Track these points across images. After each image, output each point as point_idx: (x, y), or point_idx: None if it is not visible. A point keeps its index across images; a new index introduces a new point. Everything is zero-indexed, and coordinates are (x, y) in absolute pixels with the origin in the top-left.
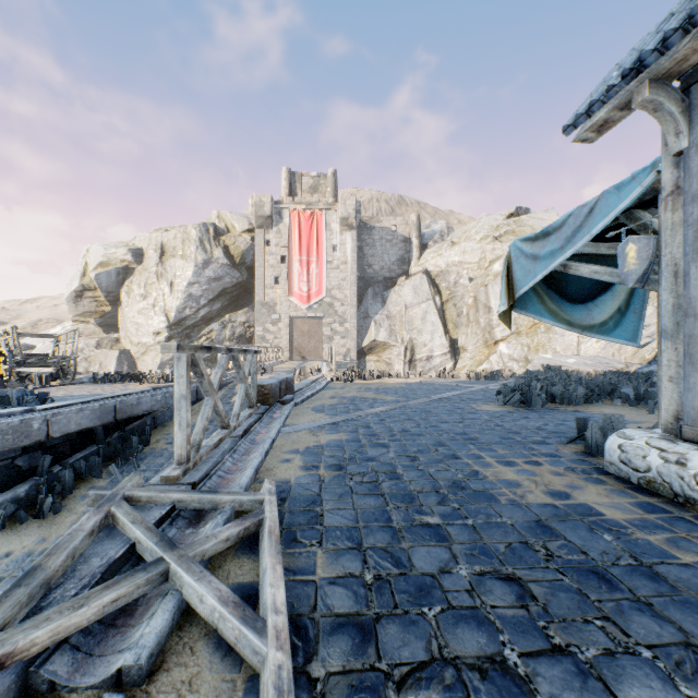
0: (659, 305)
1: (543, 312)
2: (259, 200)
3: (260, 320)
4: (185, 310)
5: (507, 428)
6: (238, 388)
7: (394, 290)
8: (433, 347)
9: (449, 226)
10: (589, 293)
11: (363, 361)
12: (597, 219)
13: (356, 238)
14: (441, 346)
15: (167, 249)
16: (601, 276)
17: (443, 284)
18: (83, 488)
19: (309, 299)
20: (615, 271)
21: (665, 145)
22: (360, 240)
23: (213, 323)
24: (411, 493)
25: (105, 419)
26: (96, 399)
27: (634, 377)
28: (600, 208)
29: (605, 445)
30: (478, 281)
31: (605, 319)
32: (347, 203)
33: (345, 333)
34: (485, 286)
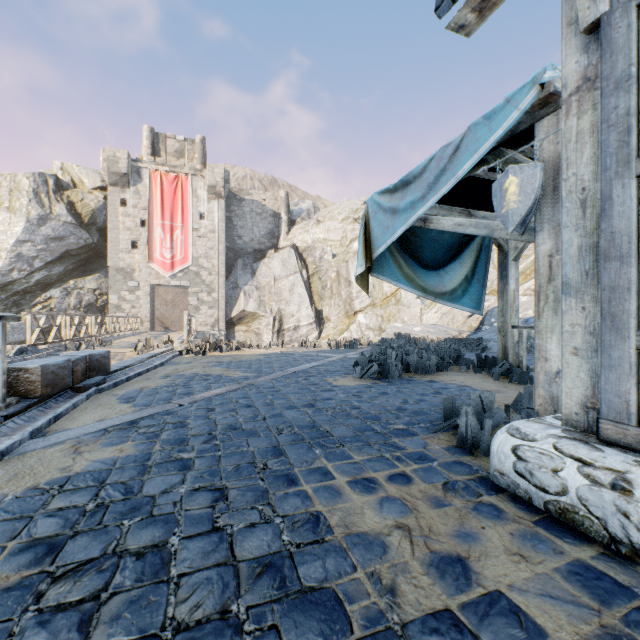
0: (536, 259)
1: (400, 277)
2: (112, 154)
3: (114, 287)
4: (12, 272)
5: (365, 411)
6: None
7: (263, 262)
8: (300, 317)
9: (316, 206)
10: (441, 260)
11: (232, 331)
12: (463, 159)
13: (224, 207)
14: (307, 316)
15: None
16: (466, 228)
17: (310, 258)
18: None
19: (173, 266)
20: (482, 221)
21: (568, 25)
22: (230, 210)
23: (52, 289)
24: (158, 639)
25: None
26: None
27: (469, 343)
28: (467, 145)
29: (493, 446)
30: (340, 258)
31: (455, 286)
32: (215, 171)
33: (213, 303)
34: (347, 262)
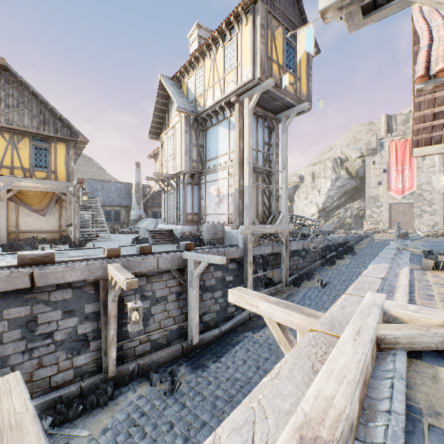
0: None
1: None
2: (367, 141)
3: (368, 206)
4: (326, 203)
5: None
6: (374, 238)
7: None
8: None
9: None
10: None
11: None
12: None
13: None
14: None
15: (315, 174)
16: None
17: None
18: (344, 256)
19: (402, 192)
20: None
21: None
22: None
23: (340, 209)
24: None
25: (344, 241)
26: (340, 236)
27: None
28: None
29: None
30: None
31: None
32: None
33: (432, 212)
34: None
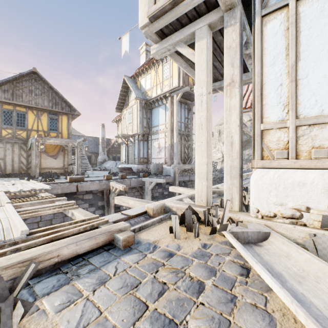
0: None
1: None
2: None
3: None
4: None
5: None
6: None
7: None
8: None
9: None
10: None
11: None
12: None
13: None
14: None
15: (221, 131)
16: None
17: None
18: None
19: None
20: None
21: None
22: None
23: None
24: None
25: None
26: None
27: None
28: None
29: None
30: None
31: None
32: None
33: None
34: None
